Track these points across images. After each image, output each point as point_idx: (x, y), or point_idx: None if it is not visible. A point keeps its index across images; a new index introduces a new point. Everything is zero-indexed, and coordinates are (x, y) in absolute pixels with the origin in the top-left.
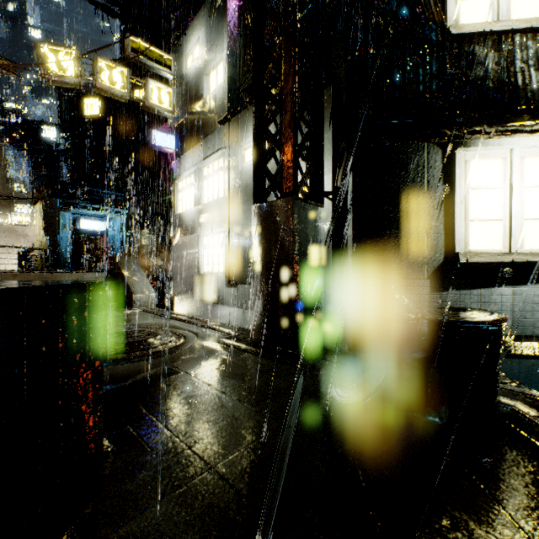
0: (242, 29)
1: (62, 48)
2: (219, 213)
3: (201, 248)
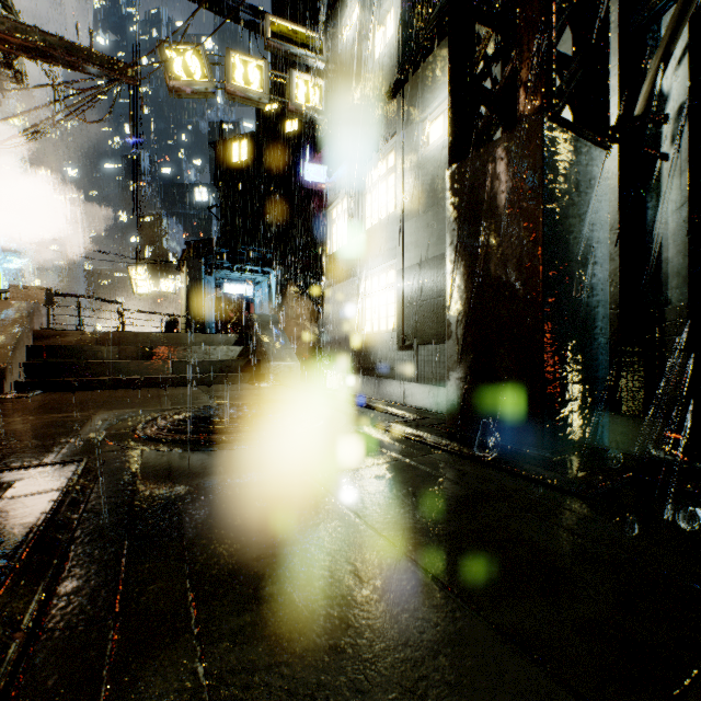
0: None
1: (189, 46)
2: (387, 238)
3: (362, 296)
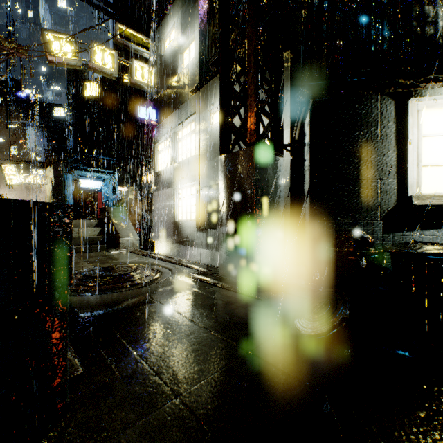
0: (210, 12)
1: (63, 35)
2: (191, 169)
3: (176, 199)
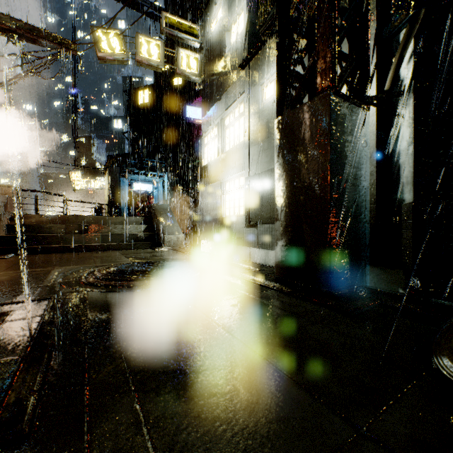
0: None
1: (112, 30)
2: (239, 157)
3: (223, 193)
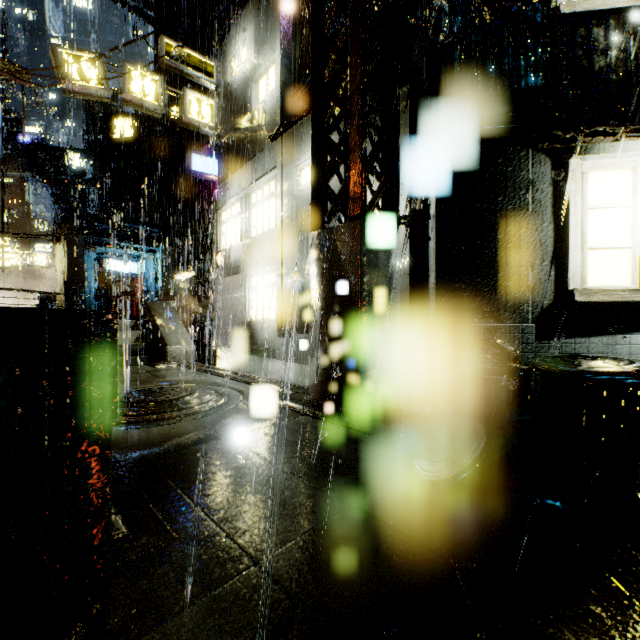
0: (297, 24)
1: (85, 53)
2: (270, 248)
3: (249, 290)
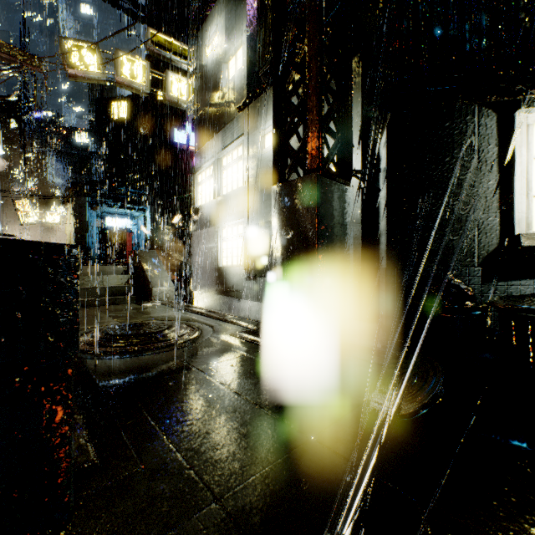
0: (261, 10)
1: (85, 43)
2: (238, 203)
3: (220, 240)
